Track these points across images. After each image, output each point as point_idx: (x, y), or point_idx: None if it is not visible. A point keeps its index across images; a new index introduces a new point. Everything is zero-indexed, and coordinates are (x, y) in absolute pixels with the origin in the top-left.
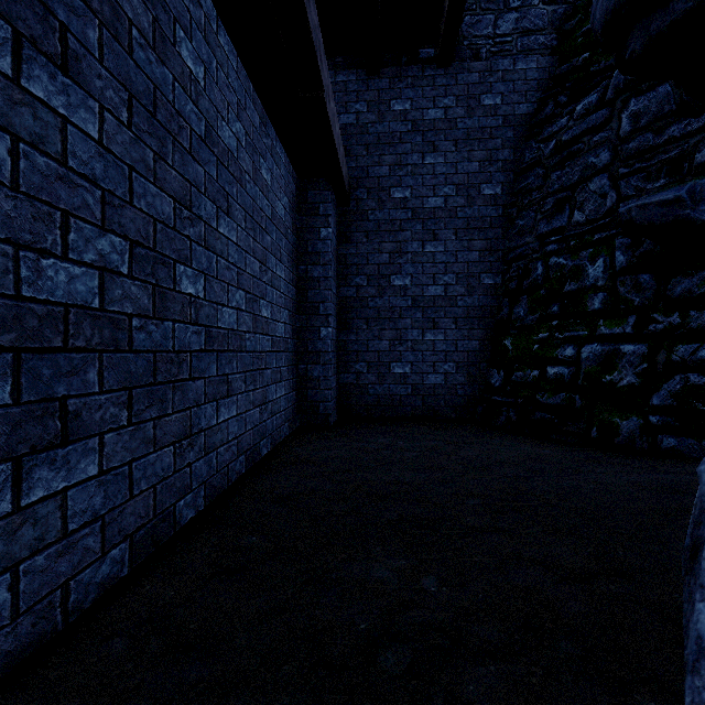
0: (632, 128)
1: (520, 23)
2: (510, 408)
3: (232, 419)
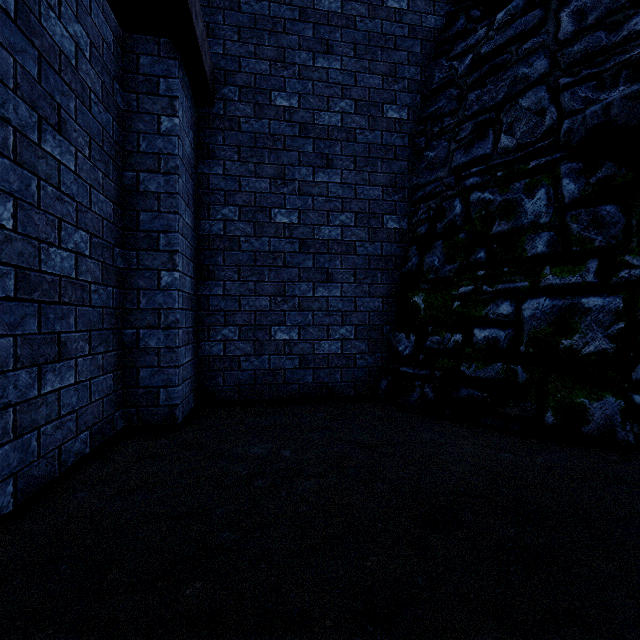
0: (576, 27)
1: None
2: (425, 382)
3: None
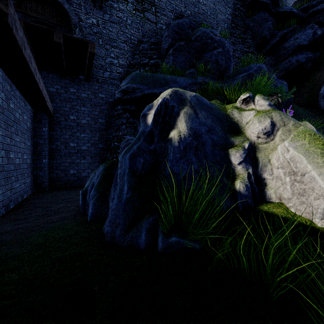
0: (130, 116)
1: (110, 76)
2: None
3: (18, 186)
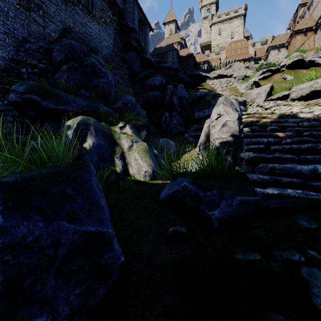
0: (18, 115)
1: None
2: None
3: None
